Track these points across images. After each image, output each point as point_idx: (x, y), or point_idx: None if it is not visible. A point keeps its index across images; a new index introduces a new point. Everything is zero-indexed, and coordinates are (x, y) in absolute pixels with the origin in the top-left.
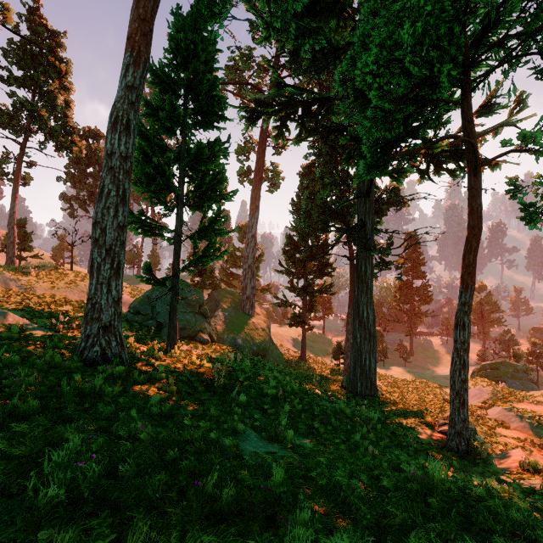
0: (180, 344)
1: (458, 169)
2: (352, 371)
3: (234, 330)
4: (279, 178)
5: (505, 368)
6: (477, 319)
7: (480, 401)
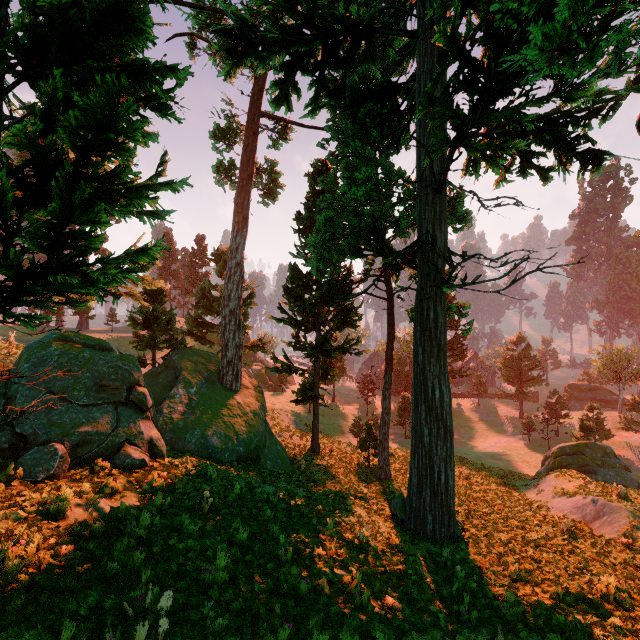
0: (8, 543)
1: (558, 165)
2: (416, 493)
3: (205, 420)
4: (277, 184)
5: (592, 452)
6: (513, 377)
7: (620, 532)
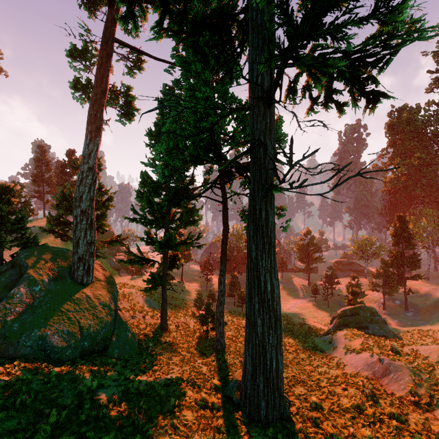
0: None
1: (352, 100)
2: (250, 380)
3: (47, 318)
4: (133, 107)
5: (364, 313)
6: (304, 257)
7: (407, 390)
